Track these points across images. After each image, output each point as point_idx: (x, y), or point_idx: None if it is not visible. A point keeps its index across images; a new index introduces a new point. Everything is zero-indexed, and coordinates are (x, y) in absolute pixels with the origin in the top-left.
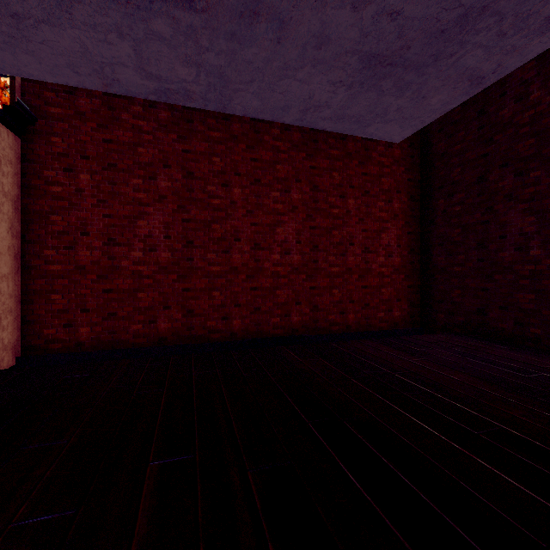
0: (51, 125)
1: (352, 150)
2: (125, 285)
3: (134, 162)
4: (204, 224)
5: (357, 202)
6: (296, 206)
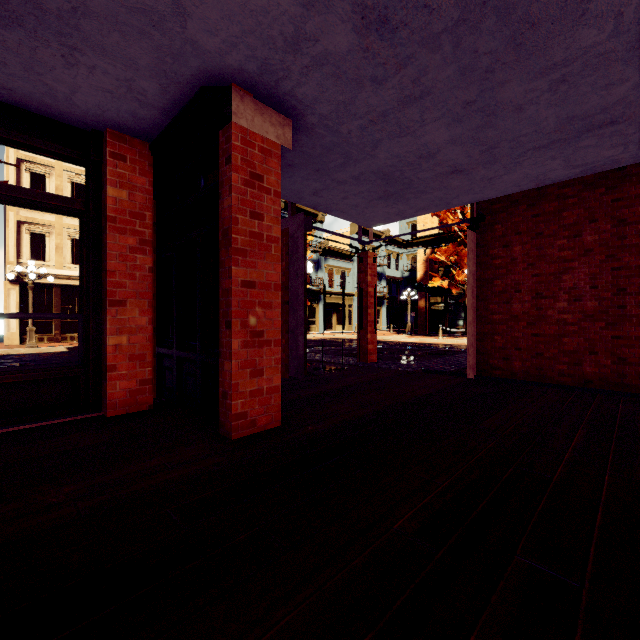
0: (494, 217)
1: None
2: (550, 331)
3: (558, 227)
4: (639, 270)
5: None
6: None
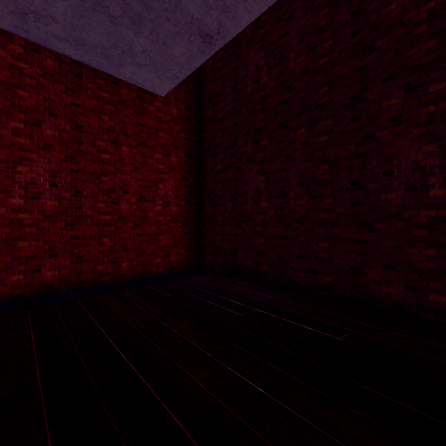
0: None
1: (126, 98)
2: None
3: None
4: None
5: (132, 150)
6: (51, 144)
